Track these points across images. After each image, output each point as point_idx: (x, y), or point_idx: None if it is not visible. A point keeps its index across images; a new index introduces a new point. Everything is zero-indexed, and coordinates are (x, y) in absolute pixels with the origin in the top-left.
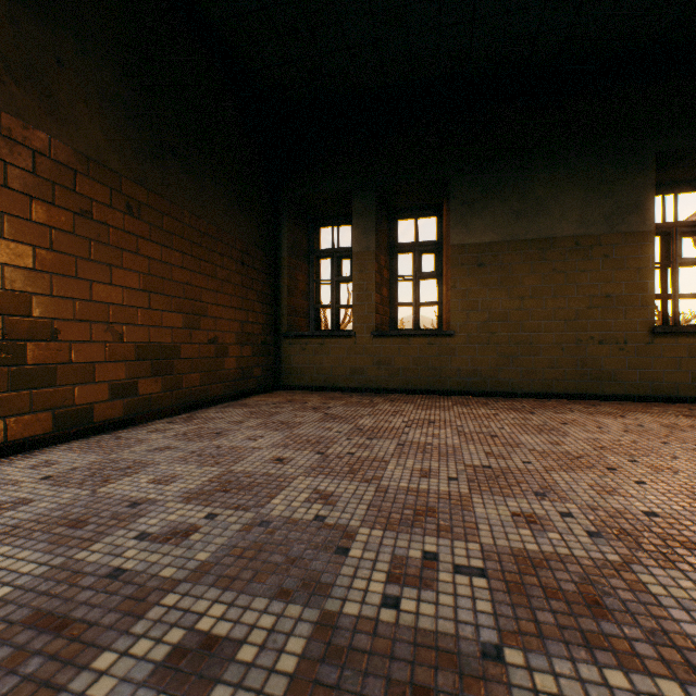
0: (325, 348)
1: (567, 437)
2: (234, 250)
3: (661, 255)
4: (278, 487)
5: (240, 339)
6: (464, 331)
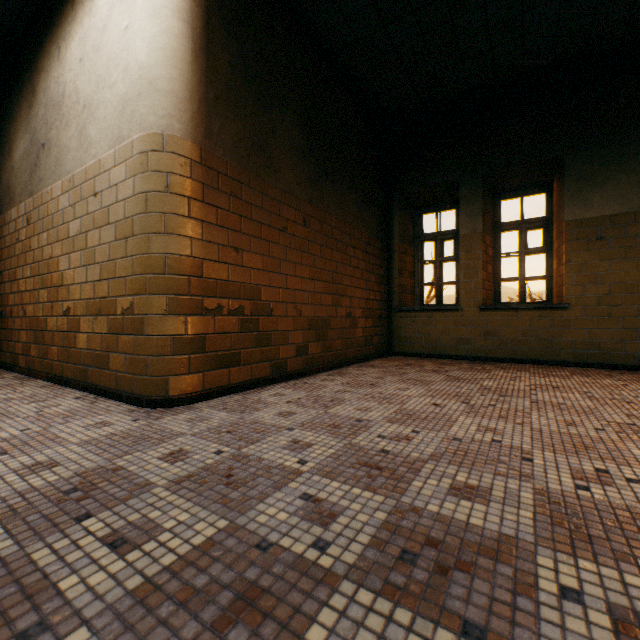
0: (433, 320)
1: None
2: (360, 242)
3: None
4: (449, 421)
5: (364, 313)
6: (580, 304)
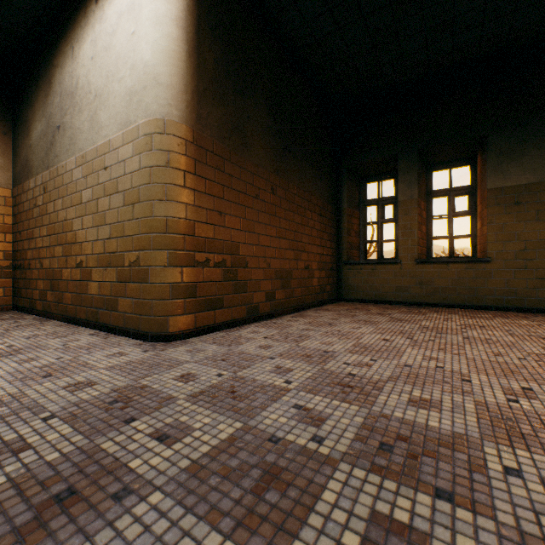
0: (376, 272)
1: None
2: (316, 207)
3: None
4: (399, 352)
5: (319, 266)
6: (500, 258)
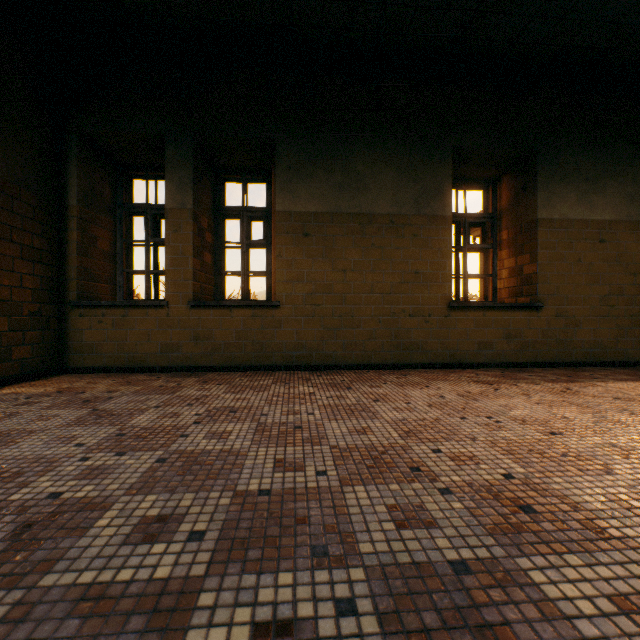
0: (130, 320)
1: (376, 420)
2: None
3: (455, 240)
4: None
5: None
6: (290, 302)
